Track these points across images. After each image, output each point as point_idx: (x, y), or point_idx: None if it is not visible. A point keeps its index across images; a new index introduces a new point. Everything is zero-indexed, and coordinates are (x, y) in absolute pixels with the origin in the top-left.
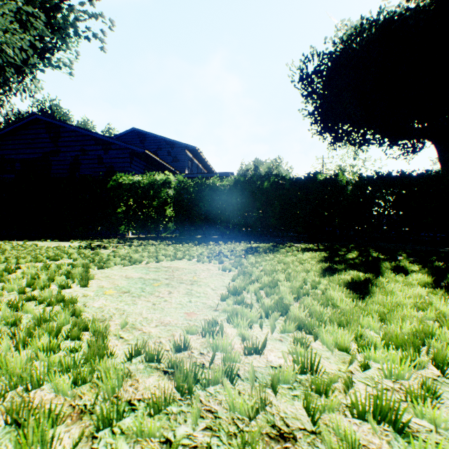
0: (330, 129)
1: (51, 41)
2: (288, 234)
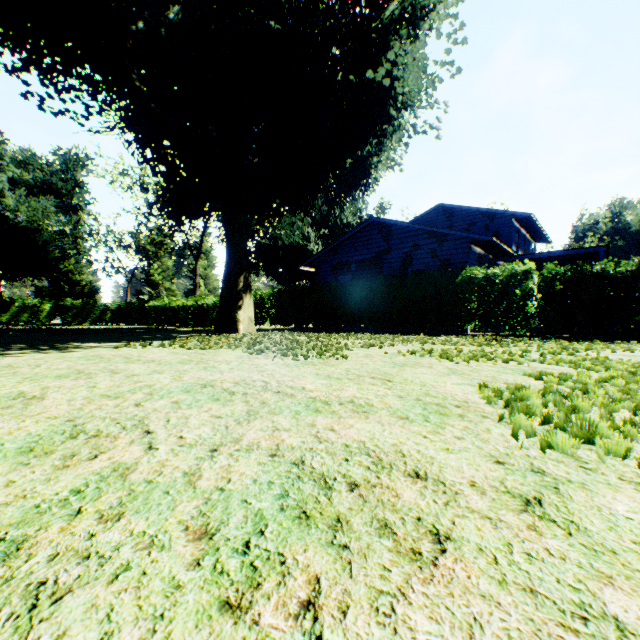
0: None
1: None
2: None
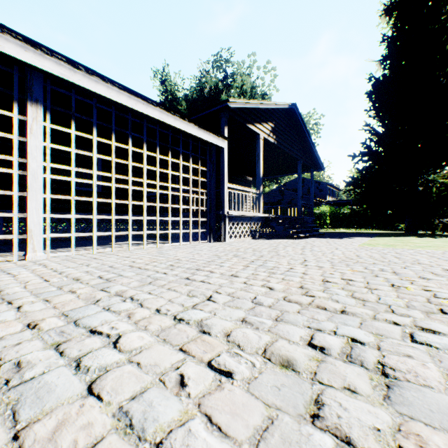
0: None
1: None
2: None
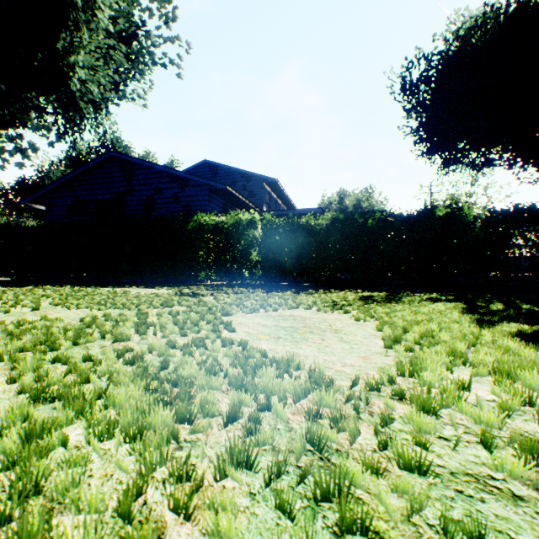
0: (441, 149)
1: (125, 72)
2: (392, 282)
